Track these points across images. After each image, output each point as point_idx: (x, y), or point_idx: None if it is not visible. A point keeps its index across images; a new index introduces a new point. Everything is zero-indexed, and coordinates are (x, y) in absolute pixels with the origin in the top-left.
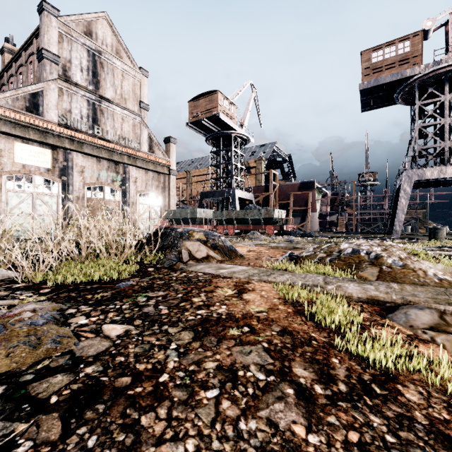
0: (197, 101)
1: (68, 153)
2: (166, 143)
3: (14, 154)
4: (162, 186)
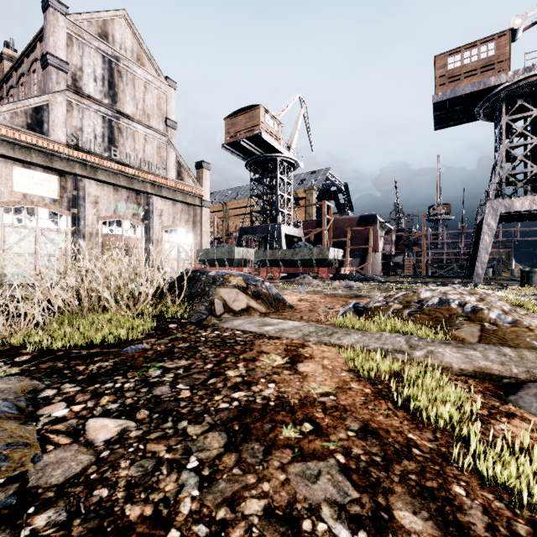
0: (235, 118)
1: (78, 180)
2: (197, 168)
3: (13, 181)
4: (192, 221)
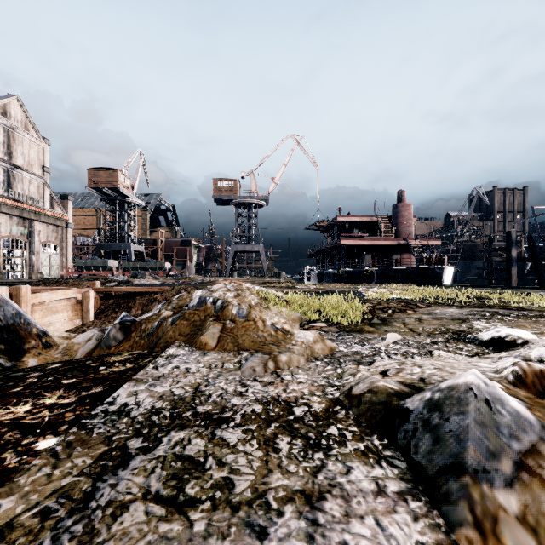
0: (97, 171)
1: None
2: (63, 199)
3: None
4: (60, 237)
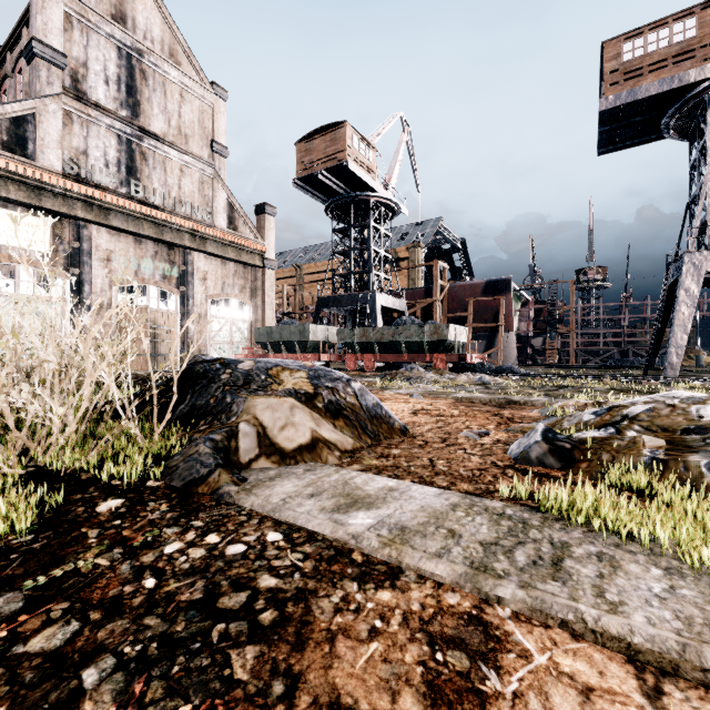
0: (310, 141)
1: (81, 227)
2: (258, 214)
3: None
4: (250, 288)
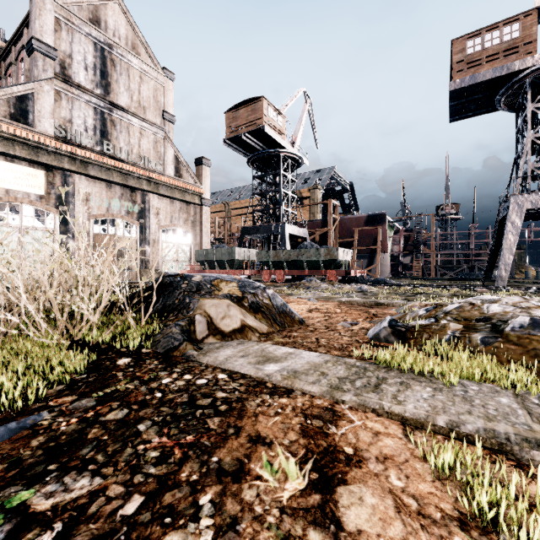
0: (236, 111)
1: (67, 176)
2: (197, 165)
3: None
4: (192, 220)
